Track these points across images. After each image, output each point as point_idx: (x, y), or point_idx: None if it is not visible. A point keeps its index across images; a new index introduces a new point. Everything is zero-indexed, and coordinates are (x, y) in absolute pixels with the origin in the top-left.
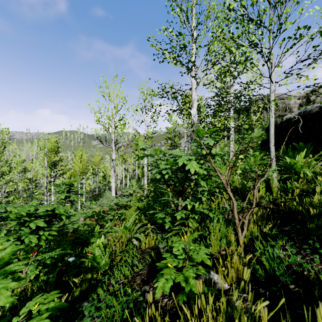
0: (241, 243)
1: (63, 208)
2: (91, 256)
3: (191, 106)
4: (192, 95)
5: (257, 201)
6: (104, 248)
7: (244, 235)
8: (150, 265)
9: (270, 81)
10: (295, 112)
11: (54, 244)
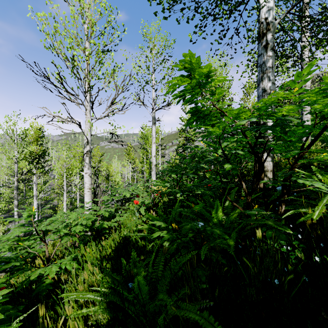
0: None
1: None
2: None
3: None
4: None
5: None
6: None
7: None
8: None
9: None
10: None
11: None
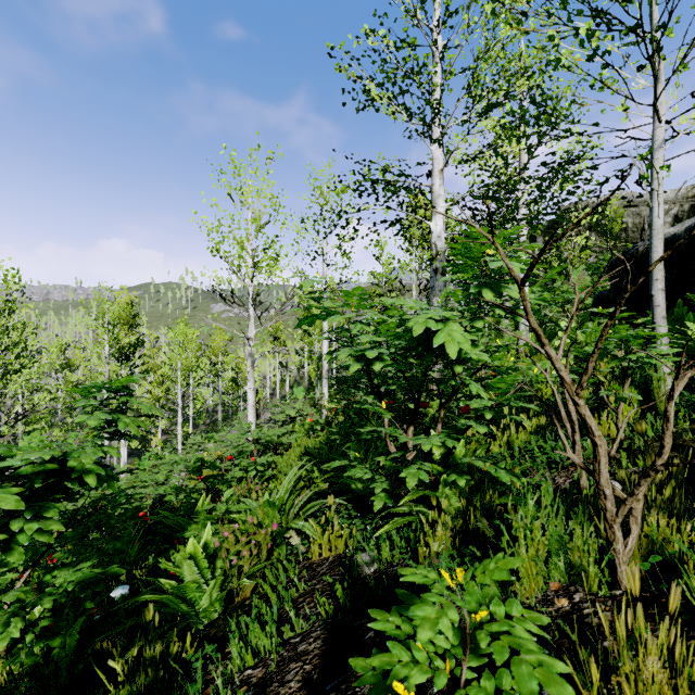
0: (624, 576)
1: (95, 454)
2: (173, 584)
3: (432, 212)
4: (434, 187)
5: (622, 438)
6: (212, 560)
7: (631, 549)
8: (330, 624)
9: (652, 118)
10: (684, 224)
11: (96, 539)
